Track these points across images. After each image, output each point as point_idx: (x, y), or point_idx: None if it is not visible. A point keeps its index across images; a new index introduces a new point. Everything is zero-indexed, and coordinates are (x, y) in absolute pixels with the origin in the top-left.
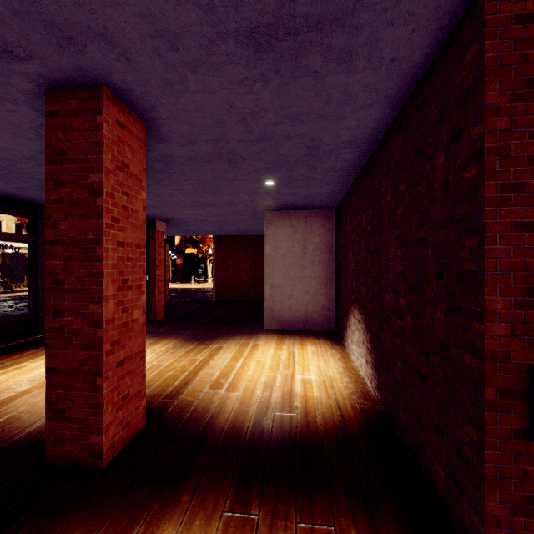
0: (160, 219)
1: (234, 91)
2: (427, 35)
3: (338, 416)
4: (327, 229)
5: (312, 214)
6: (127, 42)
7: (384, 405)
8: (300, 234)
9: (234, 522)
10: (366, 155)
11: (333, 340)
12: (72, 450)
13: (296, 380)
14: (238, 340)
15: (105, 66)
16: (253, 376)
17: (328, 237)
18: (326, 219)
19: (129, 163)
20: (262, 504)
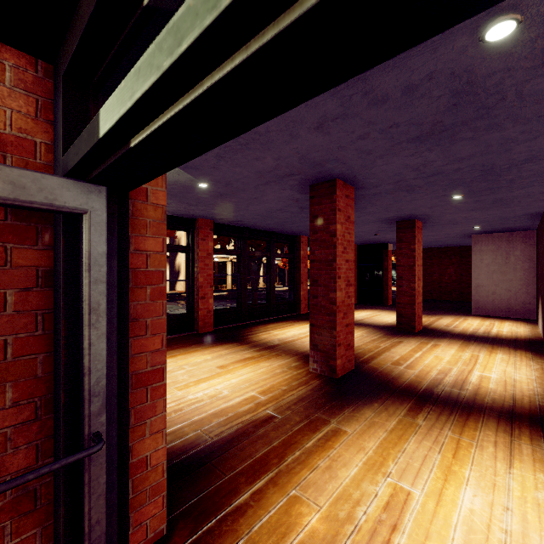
0: (390, 243)
1: (463, 214)
2: (538, 202)
3: (514, 338)
4: (528, 245)
5: (513, 235)
6: (431, 214)
7: (543, 337)
8: (502, 249)
9: (466, 342)
10: (539, 215)
11: (530, 322)
12: (405, 326)
13: (493, 330)
14: (452, 316)
15: (420, 217)
16: (466, 326)
17: (529, 251)
18: (527, 237)
19: (419, 239)
20: (475, 342)
